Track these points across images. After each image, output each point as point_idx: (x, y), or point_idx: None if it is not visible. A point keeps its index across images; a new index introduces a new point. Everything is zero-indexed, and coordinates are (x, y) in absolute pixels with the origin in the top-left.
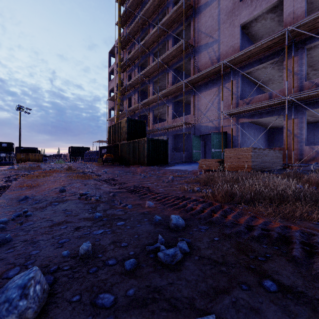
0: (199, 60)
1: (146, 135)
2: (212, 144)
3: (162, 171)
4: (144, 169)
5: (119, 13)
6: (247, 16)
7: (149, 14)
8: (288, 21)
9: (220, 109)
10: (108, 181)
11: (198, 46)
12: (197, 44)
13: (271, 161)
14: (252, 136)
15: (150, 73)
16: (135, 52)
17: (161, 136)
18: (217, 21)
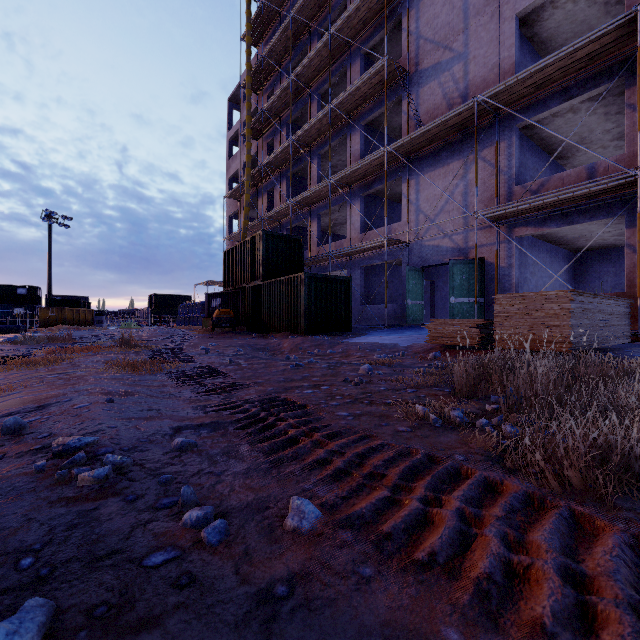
0: (420, 101)
1: (305, 268)
2: (451, 287)
3: (340, 347)
4: (298, 343)
5: (249, 13)
6: None
7: (310, 10)
8: None
9: (468, 209)
10: (201, 379)
11: (417, 72)
12: (415, 66)
13: (609, 324)
14: (541, 269)
15: (312, 136)
16: (281, 94)
17: (336, 270)
18: (461, 11)
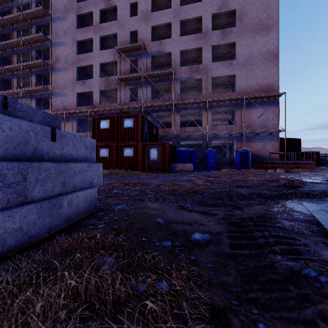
0: (55, 101)
1: None
2: None
3: None
4: None
5: None
6: (80, 91)
7: (13, 45)
8: (94, 103)
9: None
10: None
11: (54, 92)
12: (54, 90)
13: None
14: None
15: (14, 93)
16: None
17: None
18: (65, 83)
